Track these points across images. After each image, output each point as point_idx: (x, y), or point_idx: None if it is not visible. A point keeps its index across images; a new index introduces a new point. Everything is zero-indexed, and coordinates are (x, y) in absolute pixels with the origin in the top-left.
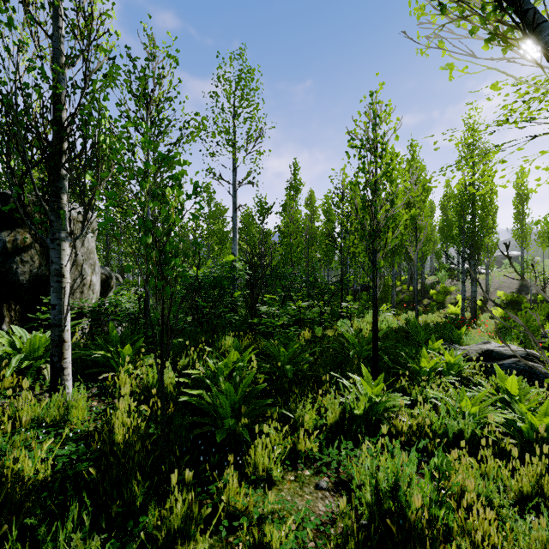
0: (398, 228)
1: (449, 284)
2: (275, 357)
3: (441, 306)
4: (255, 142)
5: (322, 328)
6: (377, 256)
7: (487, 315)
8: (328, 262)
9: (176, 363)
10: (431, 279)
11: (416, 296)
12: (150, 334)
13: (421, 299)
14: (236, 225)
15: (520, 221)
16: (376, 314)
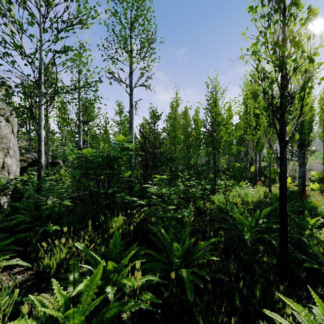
0: (251, 127)
1: (275, 167)
2: (166, 249)
3: (274, 182)
4: (147, 48)
5: (204, 202)
6: (285, 129)
7: (308, 188)
8: (197, 153)
9: (53, 253)
10: (262, 164)
11: (269, 175)
12: (13, 223)
13: (259, 177)
14: (132, 118)
15: (322, 126)
16: (285, 198)
